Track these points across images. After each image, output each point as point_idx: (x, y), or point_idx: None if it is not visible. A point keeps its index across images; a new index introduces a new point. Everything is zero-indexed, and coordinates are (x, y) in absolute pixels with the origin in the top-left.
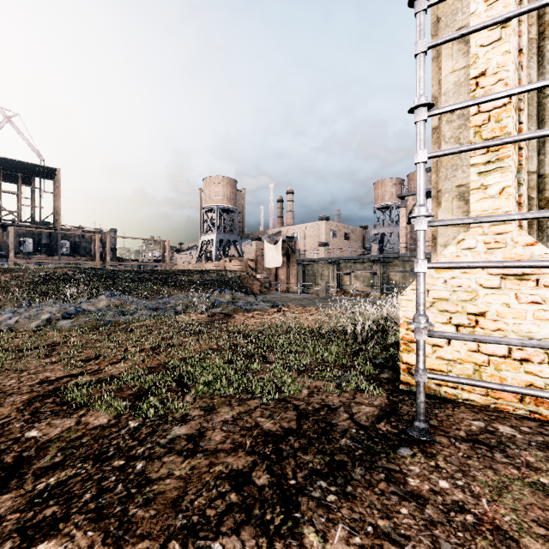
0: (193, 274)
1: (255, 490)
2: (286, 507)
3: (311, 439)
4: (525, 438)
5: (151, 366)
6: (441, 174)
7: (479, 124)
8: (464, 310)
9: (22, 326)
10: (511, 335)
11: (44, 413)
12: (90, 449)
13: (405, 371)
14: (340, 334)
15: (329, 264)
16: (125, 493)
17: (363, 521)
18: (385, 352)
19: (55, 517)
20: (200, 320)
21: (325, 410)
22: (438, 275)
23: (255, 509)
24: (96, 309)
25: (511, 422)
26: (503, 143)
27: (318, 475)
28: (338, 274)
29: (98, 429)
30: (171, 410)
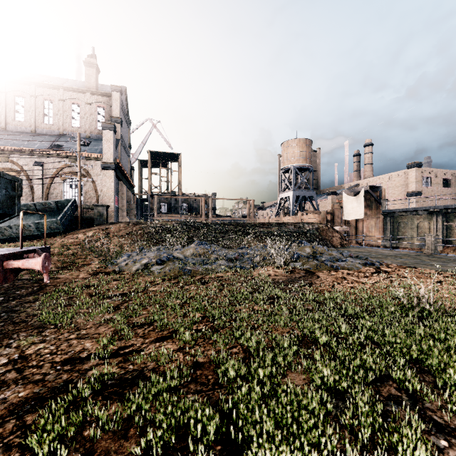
0: (272, 226)
1: None
2: None
3: None
4: None
5: (198, 361)
6: None
7: None
8: None
9: (128, 268)
10: None
11: None
12: None
13: None
14: None
15: (430, 214)
16: None
17: None
18: None
19: None
20: (277, 277)
21: None
22: None
23: None
24: (183, 256)
25: None
26: None
27: None
28: (444, 227)
29: None
30: None
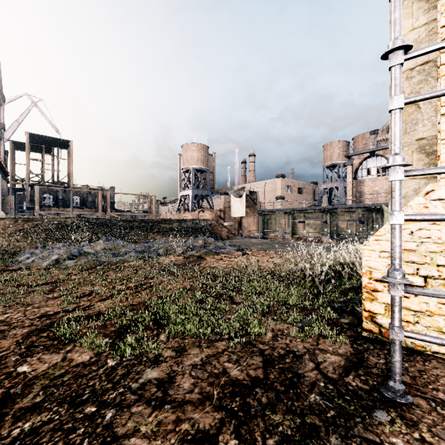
0: (173, 222)
1: None
2: None
3: (279, 393)
4: None
5: (133, 304)
6: None
7: None
8: (433, 261)
9: (37, 265)
10: None
11: (37, 347)
12: (68, 390)
13: (367, 319)
14: (300, 277)
15: (285, 214)
16: None
17: None
18: (343, 295)
19: None
20: (177, 261)
21: (290, 357)
22: (404, 226)
23: None
24: (94, 251)
25: None
26: None
27: (290, 444)
28: (293, 223)
29: (79, 366)
30: (146, 349)
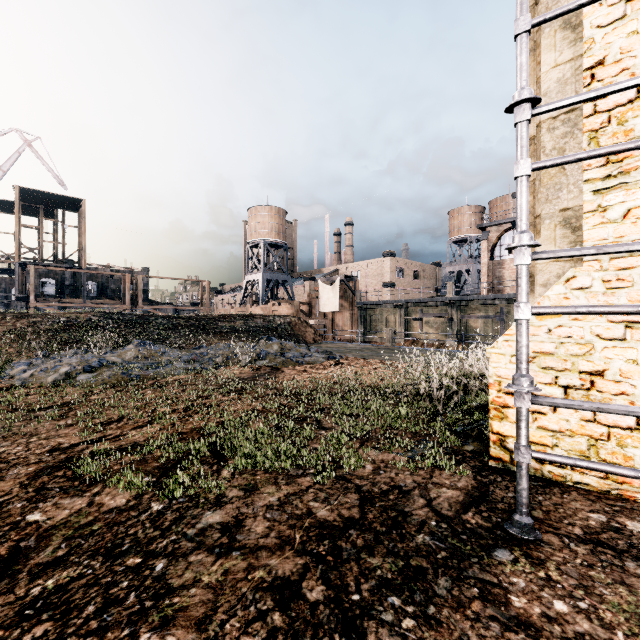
0: (236, 319)
1: (306, 608)
2: (348, 636)
3: (379, 534)
4: None
5: (182, 431)
6: (540, 195)
7: (596, 128)
8: (575, 367)
9: (38, 380)
10: None
11: (51, 489)
12: (101, 540)
13: (496, 444)
14: (412, 393)
15: (396, 308)
16: (137, 608)
17: None
18: (468, 416)
19: (46, 639)
20: (242, 374)
21: (395, 493)
22: (540, 323)
23: (305, 637)
24: (122, 361)
25: None
26: (638, 147)
27: (389, 588)
28: (406, 320)
29: (113, 512)
30: (204, 489)
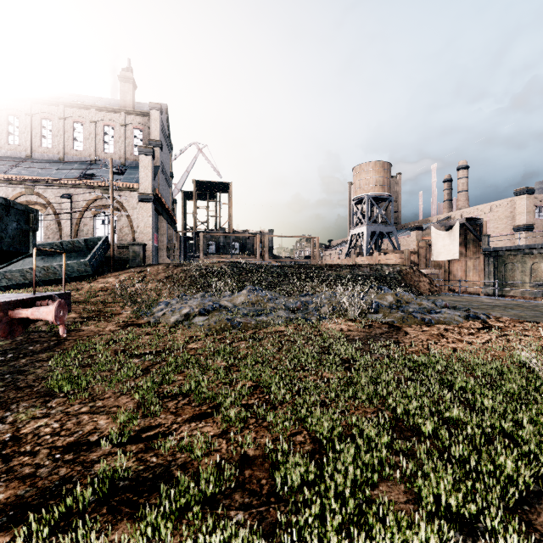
0: (341, 268)
1: None
2: None
3: None
4: None
5: (248, 455)
6: None
7: None
8: None
9: (165, 319)
10: None
11: None
12: None
13: None
14: None
15: None
16: None
17: None
18: None
19: None
20: (351, 332)
21: None
22: None
23: None
24: (232, 305)
25: None
26: None
27: None
28: None
29: None
30: None
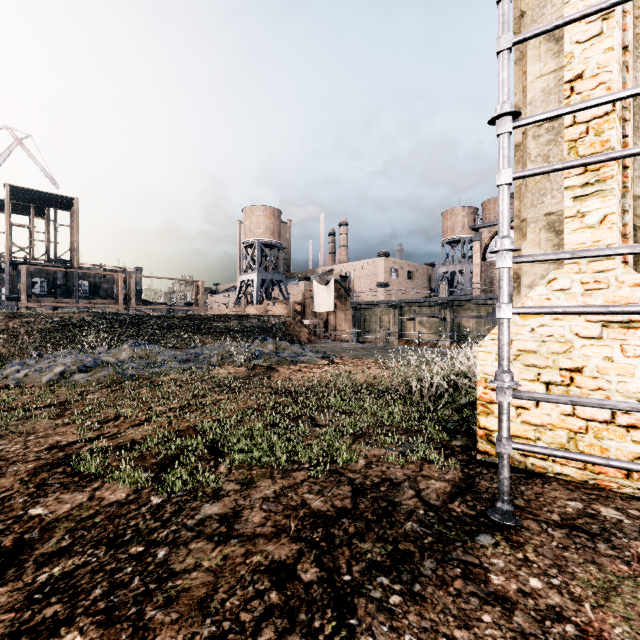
0: (230, 319)
1: (300, 587)
2: (339, 611)
3: (370, 522)
4: (634, 524)
5: (179, 429)
6: (526, 200)
7: (575, 138)
8: (556, 364)
9: (32, 380)
10: (615, 396)
11: (52, 485)
12: (104, 532)
13: (483, 438)
14: (404, 391)
15: (390, 308)
16: (142, 590)
17: (435, 632)
18: (458, 413)
19: (56, 619)
20: (238, 374)
21: (386, 485)
22: (524, 322)
23: (300, 613)
24: (117, 360)
25: (616, 503)
26: (608, 159)
27: (379, 569)
28: (400, 320)
29: (114, 506)
30: (202, 483)
